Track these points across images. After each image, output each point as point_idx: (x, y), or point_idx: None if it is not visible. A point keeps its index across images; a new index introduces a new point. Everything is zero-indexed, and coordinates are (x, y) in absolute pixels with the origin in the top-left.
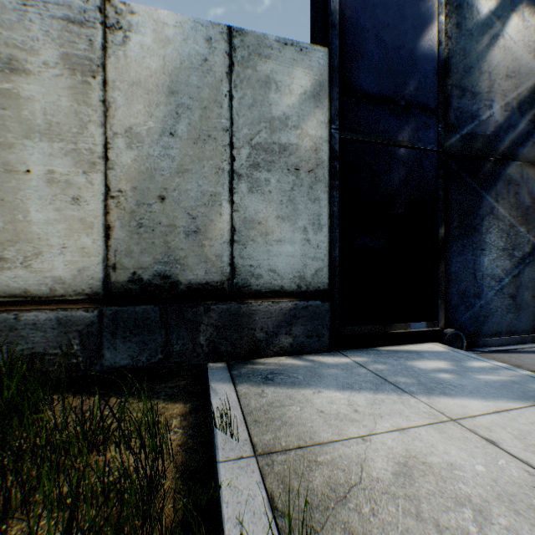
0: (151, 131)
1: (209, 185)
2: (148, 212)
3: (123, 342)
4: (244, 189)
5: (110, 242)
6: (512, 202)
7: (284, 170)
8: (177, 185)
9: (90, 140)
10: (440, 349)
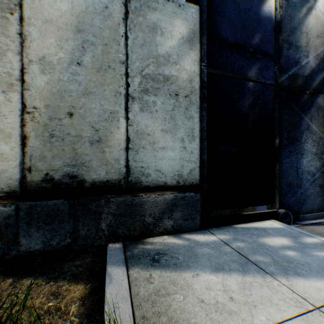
0: (62, 60)
1: (109, 105)
2: (59, 125)
3: (37, 230)
4: (136, 108)
5: (26, 149)
6: (321, 122)
7: (167, 95)
8: (83, 104)
9: (9, 65)
10: (278, 226)
